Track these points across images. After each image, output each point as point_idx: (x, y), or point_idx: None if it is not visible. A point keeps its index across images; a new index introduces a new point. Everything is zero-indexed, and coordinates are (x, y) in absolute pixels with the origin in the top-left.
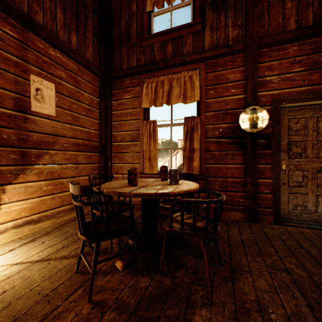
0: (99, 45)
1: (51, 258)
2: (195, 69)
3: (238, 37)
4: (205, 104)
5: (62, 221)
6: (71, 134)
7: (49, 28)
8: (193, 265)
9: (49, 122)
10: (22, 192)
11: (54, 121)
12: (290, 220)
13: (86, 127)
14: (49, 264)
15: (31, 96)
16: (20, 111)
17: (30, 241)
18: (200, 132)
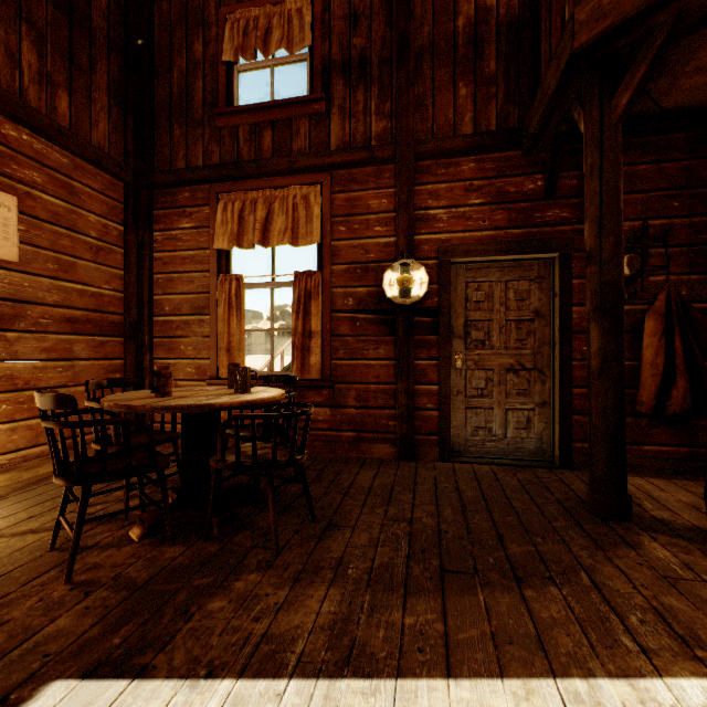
0: (125, 115)
1: (2, 535)
2: (315, 184)
3: (386, 134)
4: (330, 250)
5: (34, 476)
6: (56, 298)
7: (4, 84)
8: (268, 525)
9: (3, 274)
10: None
11: (15, 271)
12: (468, 453)
13: (93, 283)
14: None
15: None
16: None
17: None
18: (322, 300)
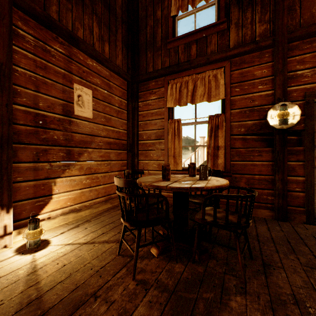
0: (127, 51)
1: (95, 242)
2: (220, 68)
3: (265, 32)
4: (230, 102)
5: (97, 211)
6: (104, 133)
7: (88, 42)
8: (223, 257)
9: (87, 123)
10: (68, 185)
11: (91, 122)
12: None
13: (117, 127)
14: (94, 246)
15: (74, 102)
16: (66, 116)
17: (75, 227)
18: (225, 129)
